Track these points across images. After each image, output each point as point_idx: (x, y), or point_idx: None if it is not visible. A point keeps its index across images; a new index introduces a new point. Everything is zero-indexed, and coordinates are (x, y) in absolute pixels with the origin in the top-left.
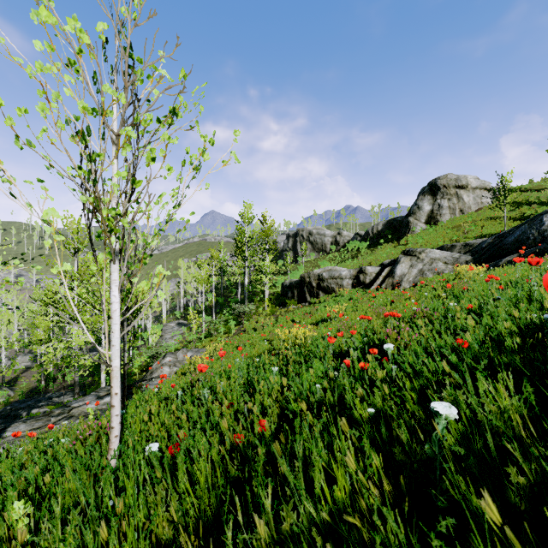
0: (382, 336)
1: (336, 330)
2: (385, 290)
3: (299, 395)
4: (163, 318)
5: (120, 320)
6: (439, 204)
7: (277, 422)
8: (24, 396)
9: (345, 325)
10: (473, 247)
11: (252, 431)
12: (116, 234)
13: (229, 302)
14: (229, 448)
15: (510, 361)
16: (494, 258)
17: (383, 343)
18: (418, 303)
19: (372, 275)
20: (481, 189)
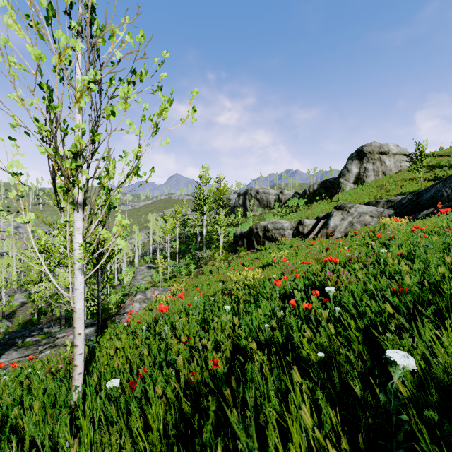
0: (322, 279)
1: (281, 273)
2: (321, 239)
3: (249, 333)
4: (136, 262)
5: (83, 265)
6: (365, 167)
7: (229, 358)
8: (20, 326)
9: (288, 269)
10: (394, 202)
11: (206, 367)
12: (77, 184)
13: (190, 249)
14: (185, 384)
15: (450, 305)
16: (413, 212)
17: (323, 285)
18: (350, 250)
19: (309, 226)
20: (400, 155)
